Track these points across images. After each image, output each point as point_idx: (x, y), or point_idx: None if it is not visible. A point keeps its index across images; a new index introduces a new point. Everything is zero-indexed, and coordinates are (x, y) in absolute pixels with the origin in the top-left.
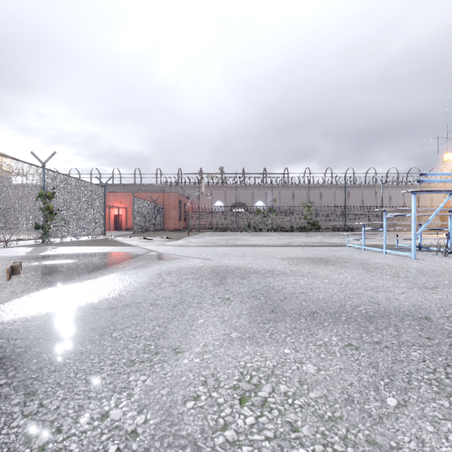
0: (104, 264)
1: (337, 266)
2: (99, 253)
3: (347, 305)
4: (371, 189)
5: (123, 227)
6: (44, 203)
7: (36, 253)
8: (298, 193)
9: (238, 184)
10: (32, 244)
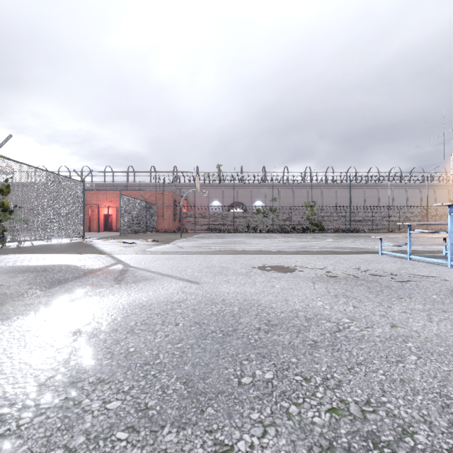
0: (6, 296)
1: (423, 301)
2: (38, 268)
3: None
4: (374, 189)
5: (114, 228)
6: None
7: None
8: (298, 192)
9: (236, 183)
10: None
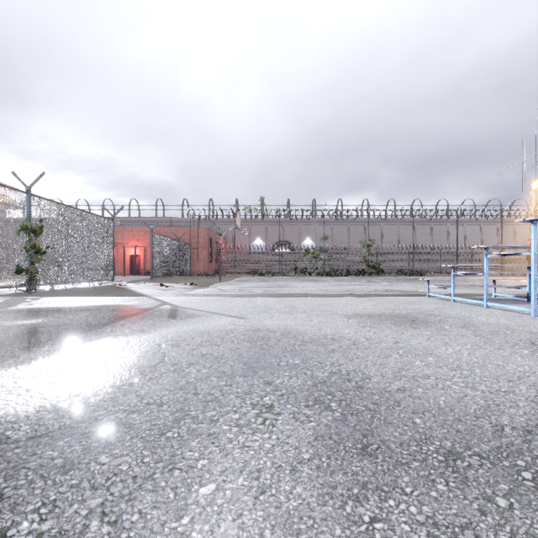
0: (85, 326)
1: (433, 330)
2: (91, 308)
3: (506, 427)
4: (443, 225)
5: (142, 271)
6: (28, 239)
7: (2, 308)
8: (354, 229)
9: (282, 218)
10: (11, 293)
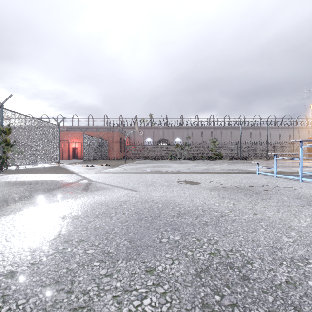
0: (16, 198)
1: (277, 201)
2: (32, 182)
3: None
4: (257, 130)
5: (79, 157)
6: (2, 136)
7: None
8: (205, 132)
9: (162, 126)
10: None
